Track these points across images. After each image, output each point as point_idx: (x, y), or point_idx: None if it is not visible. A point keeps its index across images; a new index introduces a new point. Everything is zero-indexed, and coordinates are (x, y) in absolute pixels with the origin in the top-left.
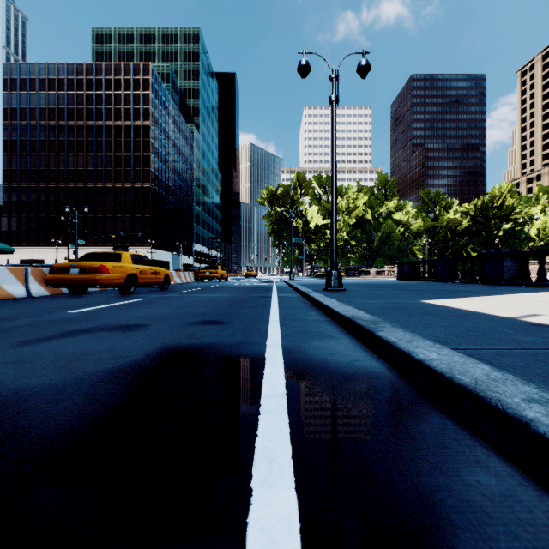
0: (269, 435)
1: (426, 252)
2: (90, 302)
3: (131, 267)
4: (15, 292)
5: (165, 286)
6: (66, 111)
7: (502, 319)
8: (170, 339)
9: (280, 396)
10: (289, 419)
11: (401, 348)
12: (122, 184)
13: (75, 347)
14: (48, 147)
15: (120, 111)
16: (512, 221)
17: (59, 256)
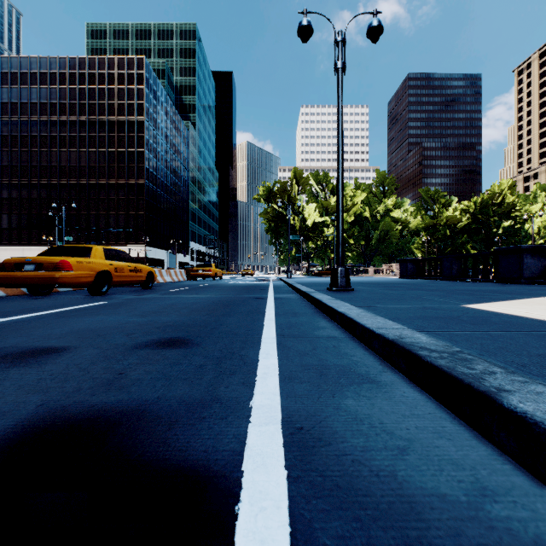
0: None
1: (425, 250)
2: (39, 306)
3: (103, 263)
4: None
5: (147, 286)
6: (58, 105)
7: None
8: (69, 389)
9: None
10: None
11: None
12: (115, 181)
13: None
14: (40, 142)
15: (114, 106)
16: (512, 219)
17: None
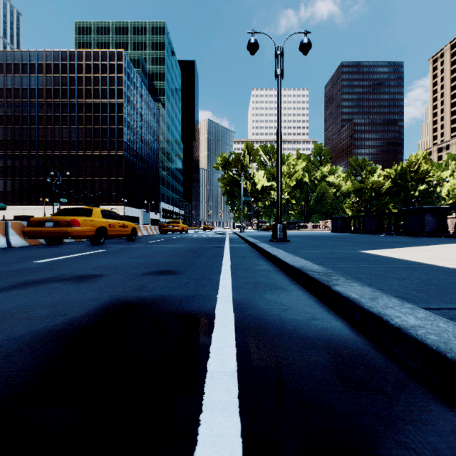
0: None
1: (355, 209)
2: (61, 252)
3: (101, 221)
4: None
5: (132, 238)
6: (53, 90)
7: (450, 270)
8: (120, 291)
9: (230, 376)
10: (241, 420)
11: (367, 308)
12: (99, 152)
13: (17, 302)
14: (37, 121)
15: (98, 90)
16: (426, 183)
17: (47, 213)
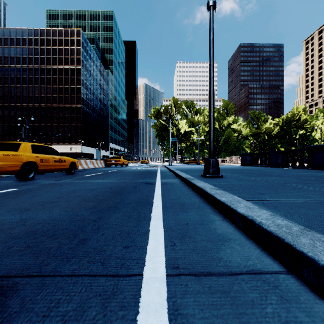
0: None
1: (253, 148)
2: None
3: (29, 155)
4: None
5: (70, 172)
6: (27, 58)
7: None
8: None
9: None
10: None
11: None
12: (63, 105)
13: None
14: (16, 81)
15: (62, 59)
16: (305, 129)
17: None
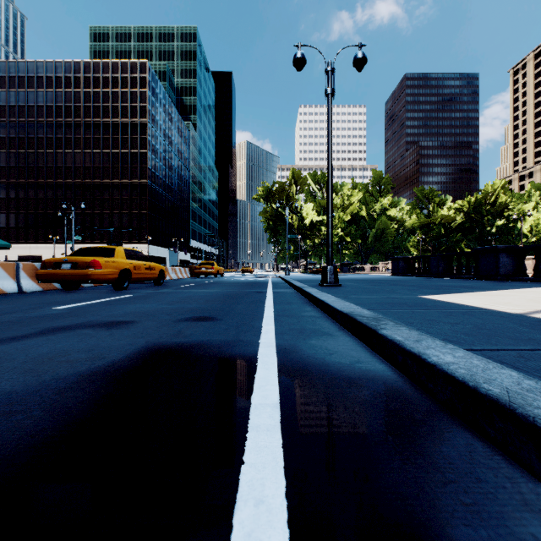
0: (258, 461)
1: (420, 248)
2: (81, 297)
3: (125, 262)
4: (6, 288)
5: (159, 282)
6: (64, 108)
7: (510, 315)
8: (156, 337)
9: (273, 407)
10: (283, 437)
11: (409, 349)
12: (119, 181)
13: (51, 347)
14: (46, 144)
15: (117, 108)
16: (505, 218)
17: (57, 252)
